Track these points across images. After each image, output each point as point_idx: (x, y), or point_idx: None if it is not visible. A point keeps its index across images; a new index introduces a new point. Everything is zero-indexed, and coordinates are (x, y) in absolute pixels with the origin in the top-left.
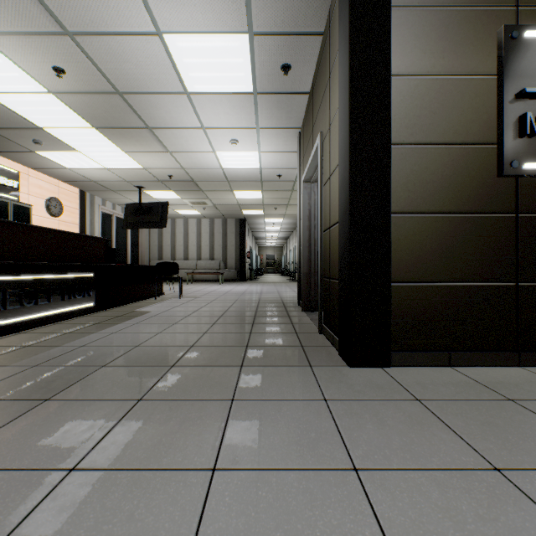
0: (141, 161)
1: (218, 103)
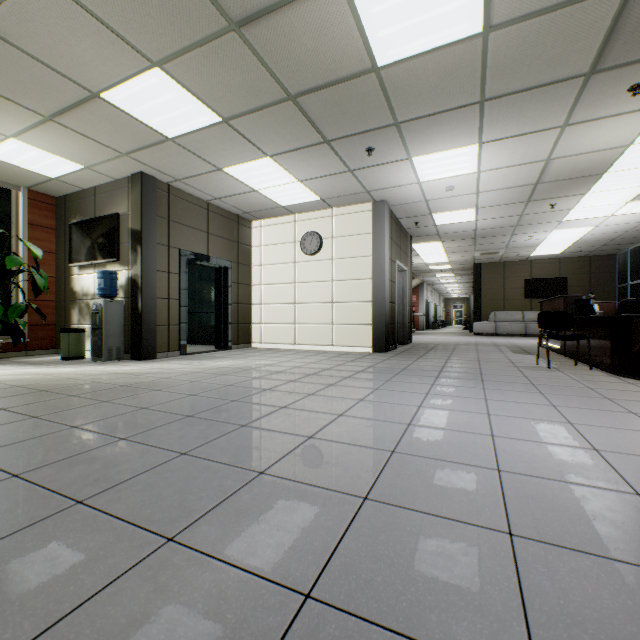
0: (633, 128)
1: (457, 207)
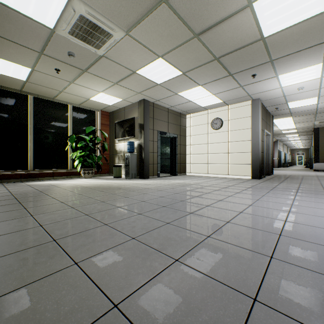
0: None
1: (304, 97)
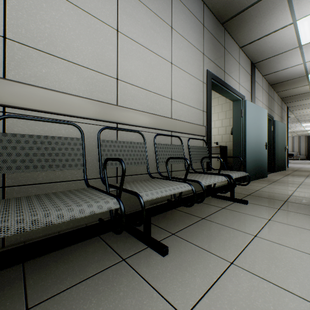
0: None
1: (308, 125)
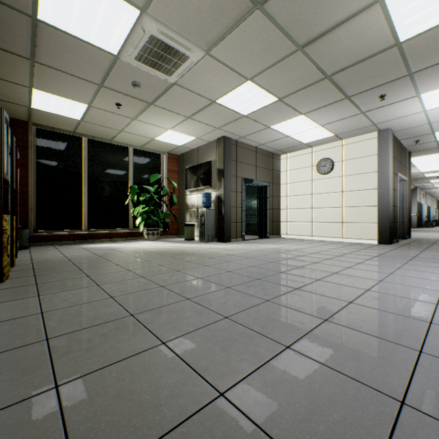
0: None
1: None
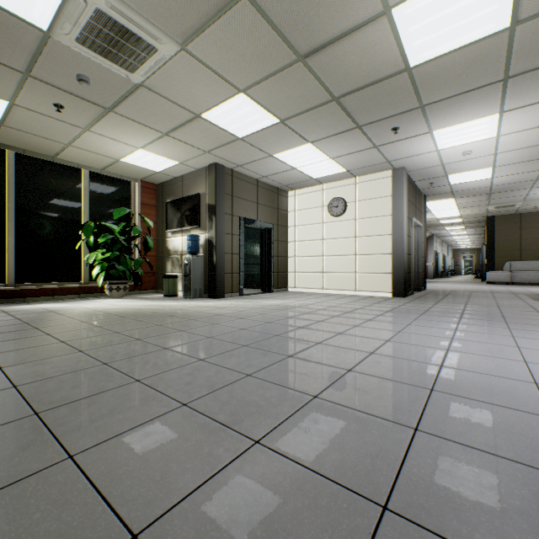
0: None
1: (473, 168)
